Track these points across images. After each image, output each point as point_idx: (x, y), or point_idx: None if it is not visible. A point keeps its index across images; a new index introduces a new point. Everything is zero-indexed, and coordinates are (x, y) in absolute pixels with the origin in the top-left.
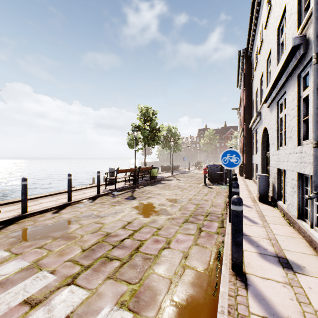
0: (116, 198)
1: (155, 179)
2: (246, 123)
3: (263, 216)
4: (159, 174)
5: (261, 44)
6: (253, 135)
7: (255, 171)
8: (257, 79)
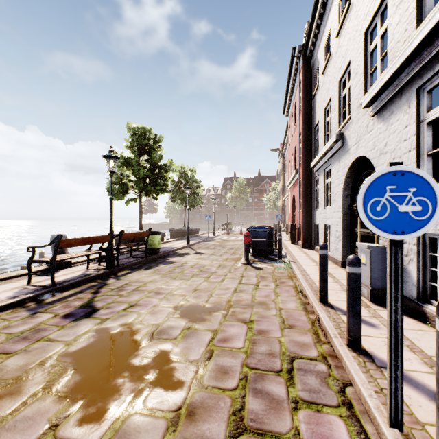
0: (37, 319)
1: (157, 253)
2: (304, 161)
3: (433, 362)
4: (166, 244)
5: (345, 13)
6: (315, 180)
7: (322, 237)
8: (328, 84)
